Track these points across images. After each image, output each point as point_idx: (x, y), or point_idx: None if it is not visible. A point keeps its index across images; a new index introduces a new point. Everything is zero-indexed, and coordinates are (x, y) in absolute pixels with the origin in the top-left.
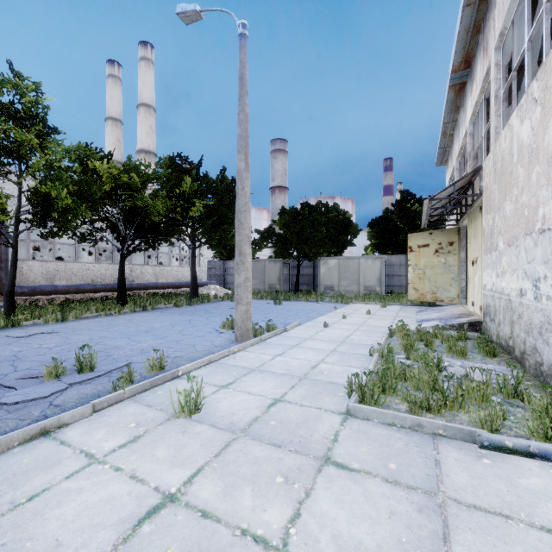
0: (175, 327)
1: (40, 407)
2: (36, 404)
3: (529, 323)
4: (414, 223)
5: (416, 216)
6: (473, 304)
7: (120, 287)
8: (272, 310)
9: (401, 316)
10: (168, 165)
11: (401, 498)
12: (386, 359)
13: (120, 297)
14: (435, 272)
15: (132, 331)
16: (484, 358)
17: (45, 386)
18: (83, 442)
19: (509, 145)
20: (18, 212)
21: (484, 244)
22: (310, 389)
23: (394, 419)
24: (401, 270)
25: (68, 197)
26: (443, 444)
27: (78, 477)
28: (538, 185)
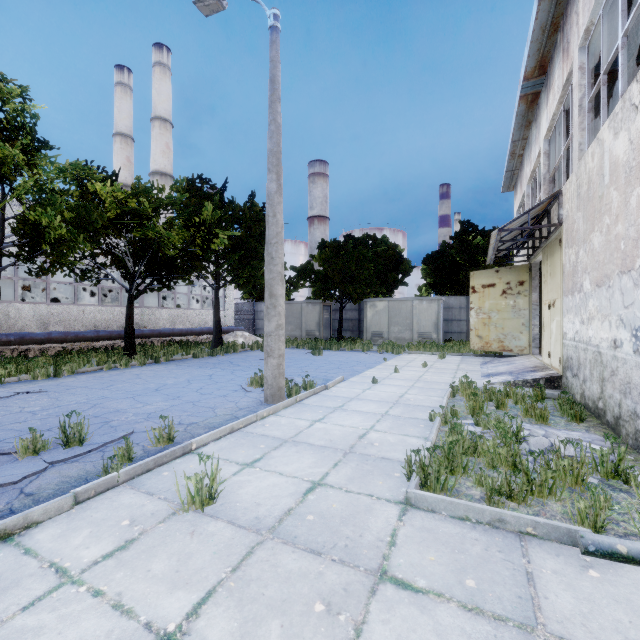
0: (192, 384)
1: (6, 497)
2: (2, 493)
3: (626, 382)
4: (476, 259)
5: (478, 251)
6: (549, 355)
7: (127, 335)
8: (310, 361)
9: (463, 370)
10: (186, 188)
11: (487, 635)
12: (452, 427)
13: (127, 347)
14: (503, 316)
15: (139, 390)
16: (568, 423)
17: (17, 466)
18: (55, 549)
19: (598, 164)
20: (0, 244)
21: (564, 284)
22: (357, 467)
23: (468, 512)
24: (461, 314)
25: (62, 226)
26: (534, 548)
27: (41, 607)
28: (639, 212)
